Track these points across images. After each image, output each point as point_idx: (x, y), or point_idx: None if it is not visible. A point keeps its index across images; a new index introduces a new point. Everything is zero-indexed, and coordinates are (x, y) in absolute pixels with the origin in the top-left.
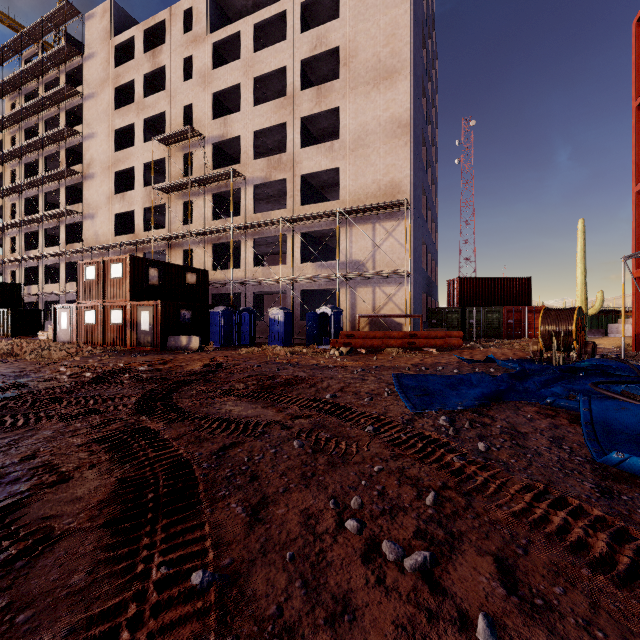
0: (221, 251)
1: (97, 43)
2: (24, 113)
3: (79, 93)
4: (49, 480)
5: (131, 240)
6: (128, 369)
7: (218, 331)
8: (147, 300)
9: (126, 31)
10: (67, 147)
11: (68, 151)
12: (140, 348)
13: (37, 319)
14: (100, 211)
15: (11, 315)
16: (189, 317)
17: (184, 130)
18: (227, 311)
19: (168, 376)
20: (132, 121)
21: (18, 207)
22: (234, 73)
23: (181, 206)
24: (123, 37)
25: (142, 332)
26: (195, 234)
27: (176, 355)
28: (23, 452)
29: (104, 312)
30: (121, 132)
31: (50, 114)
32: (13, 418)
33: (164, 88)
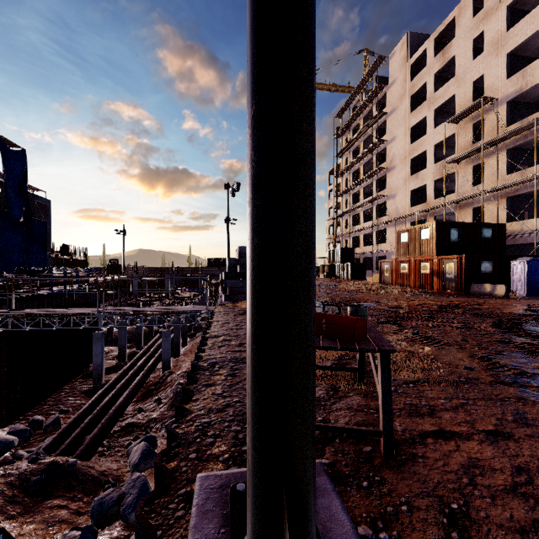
0: (516, 202)
1: (397, 71)
2: (352, 142)
3: (385, 113)
4: (492, 352)
5: (425, 208)
6: (456, 305)
7: (522, 281)
8: (448, 254)
9: (419, 49)
10: (376, 153)
11: (377, 156)
12: (445, 292)
13: (362, 269)
14: (399, 191)
15: (350, 267)
16: (489, 267)
17: (475, 103)
18: (533, 261)
19: (495, 314)
20: (424, 116)
21: (348, 200)
22: (536, 19)
23: (470, 170)
24: (416, 55)
25: (446, 279)
26: (487, 192)
27: (484, 299)
28: (457, 338)
29: (415, 264)
30: (414, 127)
31: (366, 136)
32: (424, 322)
33: (450, 74)
